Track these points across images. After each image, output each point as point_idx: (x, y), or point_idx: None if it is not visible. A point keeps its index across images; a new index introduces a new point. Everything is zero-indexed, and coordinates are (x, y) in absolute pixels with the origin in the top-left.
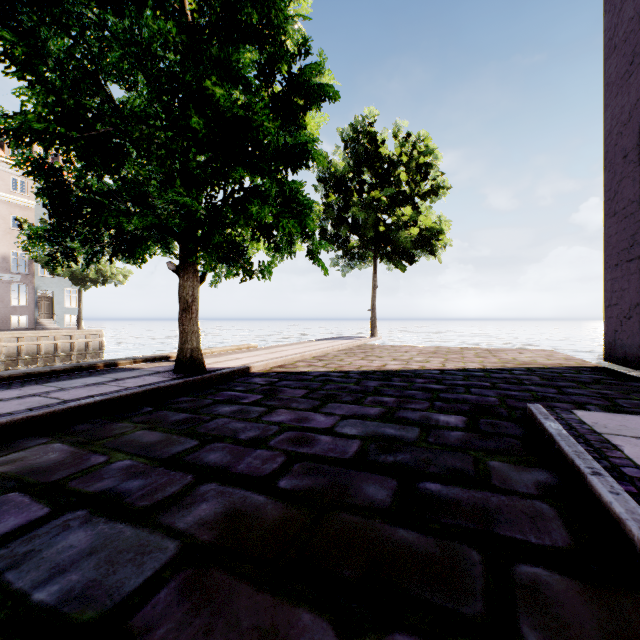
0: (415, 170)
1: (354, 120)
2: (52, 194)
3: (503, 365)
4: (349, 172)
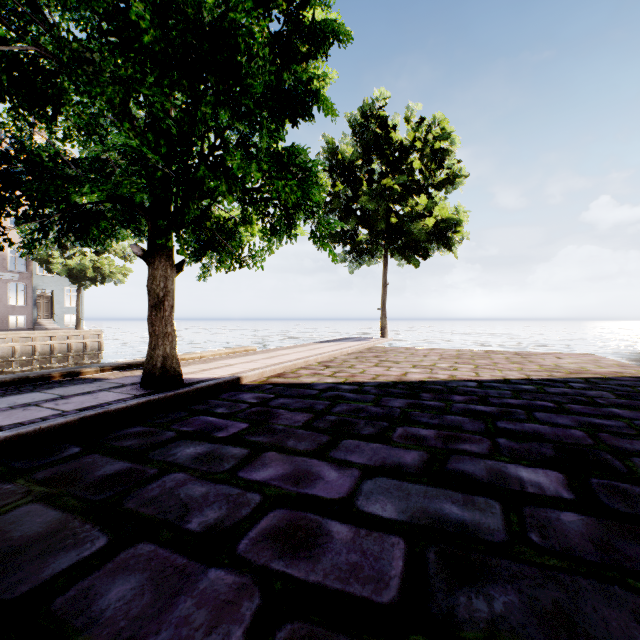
0: (430, 156)
1: (363, 103)
2: None
3: (550, 374)
4: (358, 159)
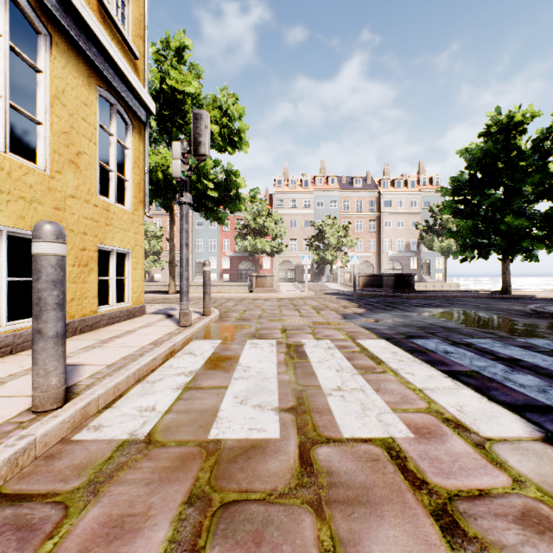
0: None
1: None
2: (461, 243)
3: None
4: None
